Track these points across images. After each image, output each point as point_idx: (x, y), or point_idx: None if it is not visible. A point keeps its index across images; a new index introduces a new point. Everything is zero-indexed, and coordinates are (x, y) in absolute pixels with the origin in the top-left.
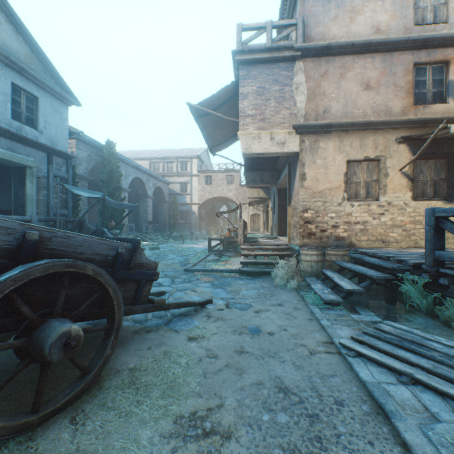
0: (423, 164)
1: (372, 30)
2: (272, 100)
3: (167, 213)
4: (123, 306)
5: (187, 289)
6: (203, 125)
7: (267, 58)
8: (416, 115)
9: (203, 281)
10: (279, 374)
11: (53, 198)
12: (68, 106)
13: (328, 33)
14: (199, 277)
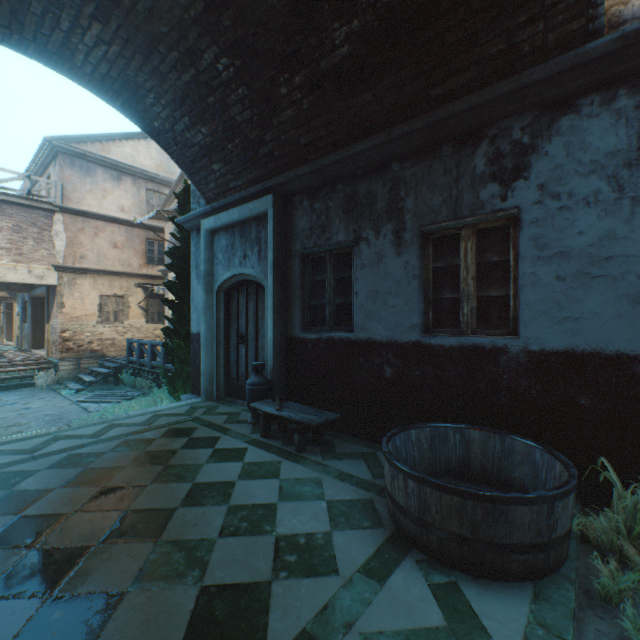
0: (154, 301)
1: (120, 209)
2: (31, 239)
3: None
4: None
5: None
6: None
7: (26, 204)
8: (149, 271)
9: None
10: (46, 413)
11: None
12: None
13: (86, 200)
14: None
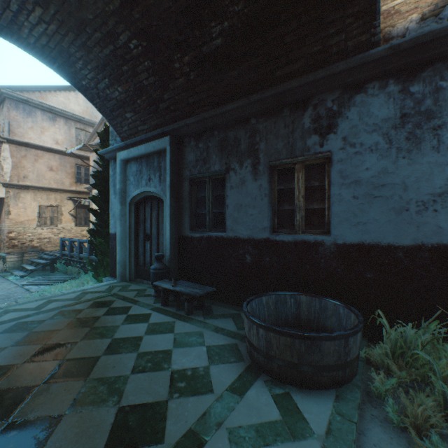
0: (81, 210)
1: (55, 142)
2: None
3: None
4: None
5: None
6: None
7: None
8: (77, 188)
9: None
10: None
11: None
12: None
13: (28, 135)
14: None
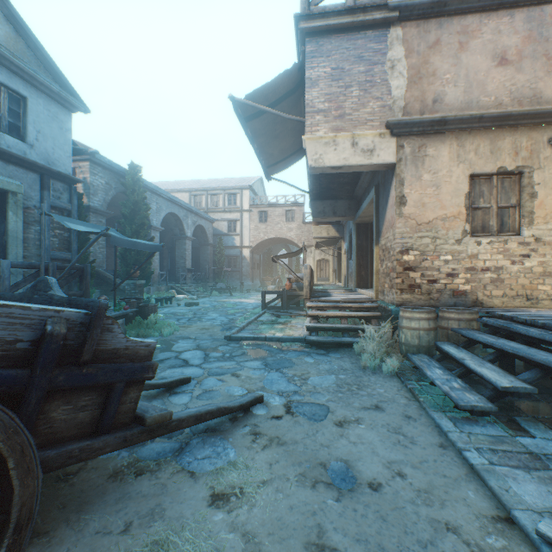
0: None
1: None
2: (354, 87)
3: (210, 258)
4: (39, 466)
5: (225, 373)
6: (254, 134)
7: (347, 24)
8: None
9: (252, 358)
10: None
11: (49, 236)
12: (71, 112)
13: None
14: (246, 350)
